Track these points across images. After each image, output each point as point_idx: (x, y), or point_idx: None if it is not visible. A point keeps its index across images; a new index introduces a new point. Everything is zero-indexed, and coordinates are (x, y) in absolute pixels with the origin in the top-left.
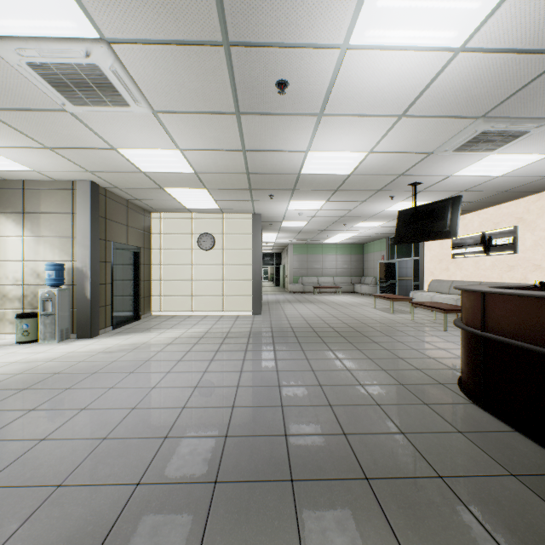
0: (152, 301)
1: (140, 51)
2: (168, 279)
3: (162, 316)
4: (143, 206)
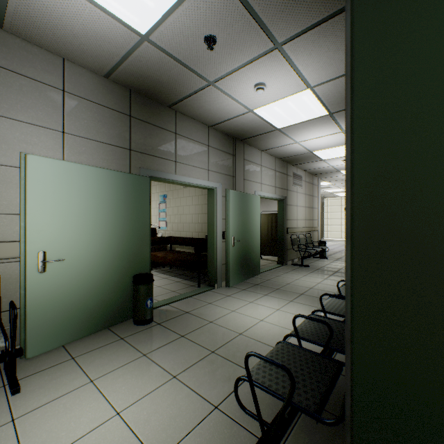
0: (323, 234)
1: (338, 184)
2: (330, 225)
3: (328, 239)
4: (322, 197)
